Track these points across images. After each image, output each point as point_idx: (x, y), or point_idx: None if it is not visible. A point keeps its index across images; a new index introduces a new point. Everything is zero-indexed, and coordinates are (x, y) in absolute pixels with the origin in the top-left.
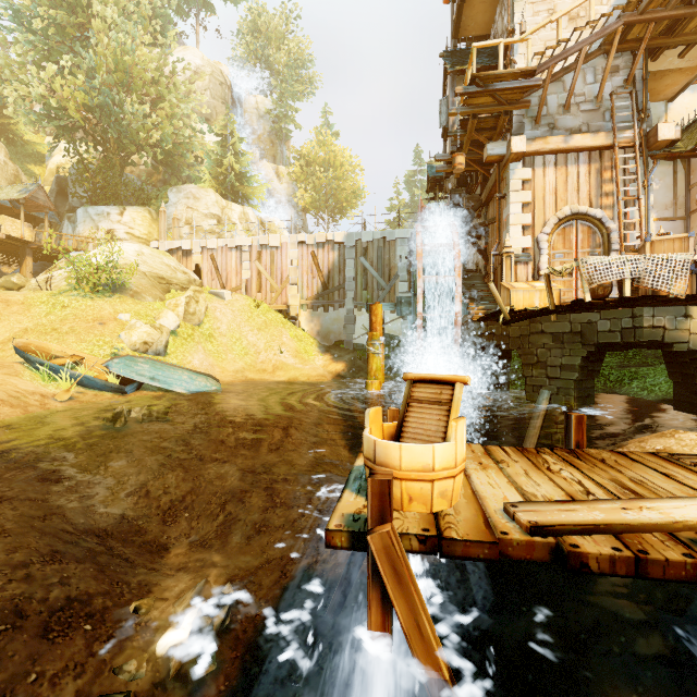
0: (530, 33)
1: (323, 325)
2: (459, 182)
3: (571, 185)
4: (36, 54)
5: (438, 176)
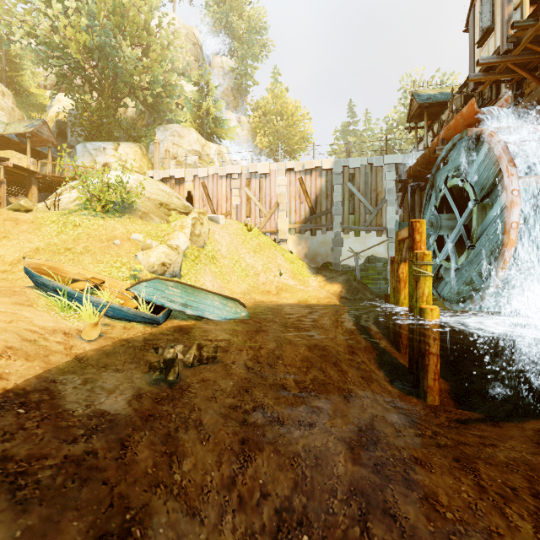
0: None
1: (311, 247)
2: (465, 102)
3: None
4: None
5: (426, 103)
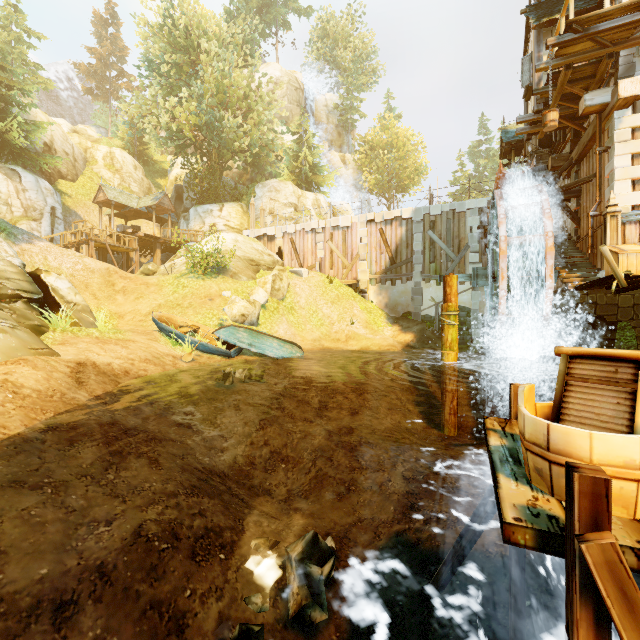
0: None
1: (391, 297)
2: (540, 143)
3: None
4: (163, 92)
5: (514, 141)
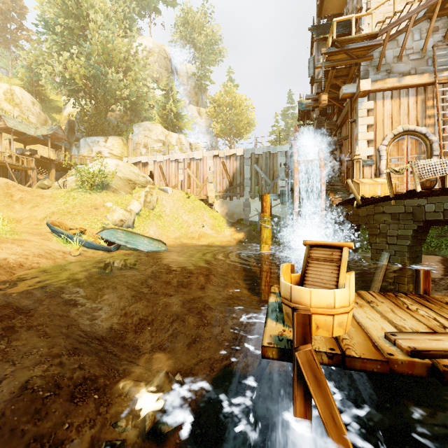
0: (374, 8)
1: (230, 208)
2: (320, 113)
3: (403, 111)
4: (57, 47)
5: (306, 110)
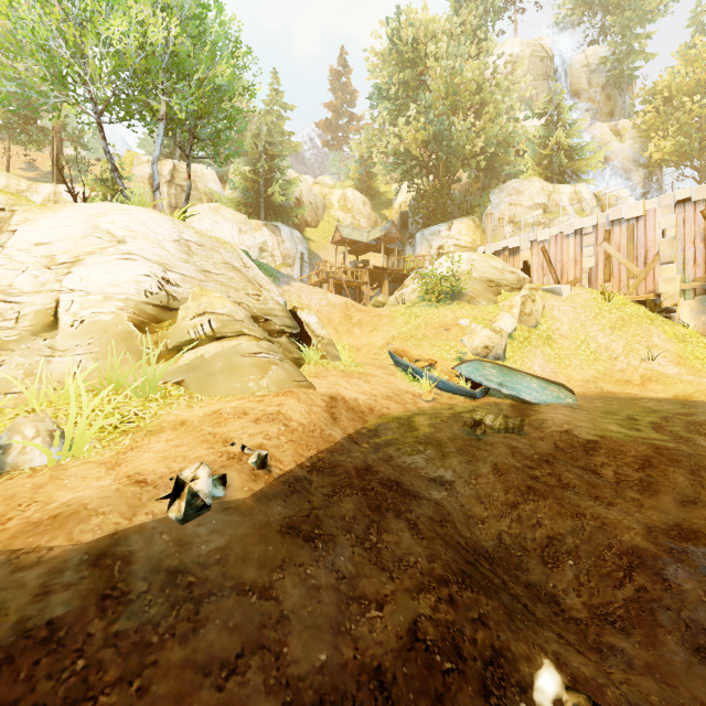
0: None
1: None
2: None
3: None
4: (391, 117)
5: None
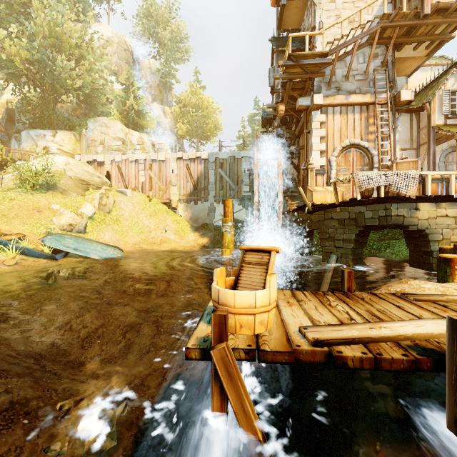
0: (325, 29)
1: (194, 213)
2: (281, 122)
3: (349, 126)
4: None
5: (268, 118)
